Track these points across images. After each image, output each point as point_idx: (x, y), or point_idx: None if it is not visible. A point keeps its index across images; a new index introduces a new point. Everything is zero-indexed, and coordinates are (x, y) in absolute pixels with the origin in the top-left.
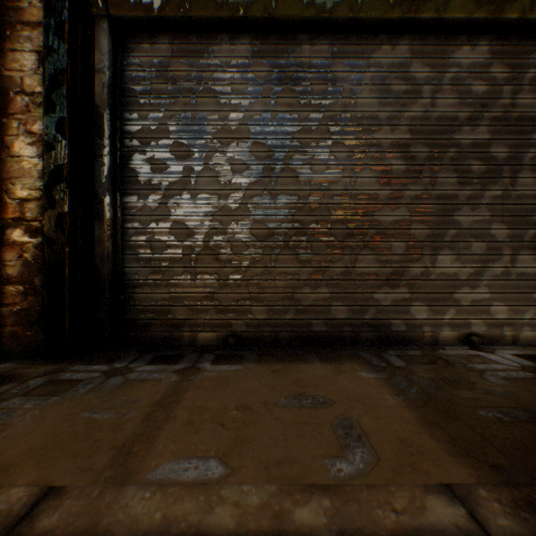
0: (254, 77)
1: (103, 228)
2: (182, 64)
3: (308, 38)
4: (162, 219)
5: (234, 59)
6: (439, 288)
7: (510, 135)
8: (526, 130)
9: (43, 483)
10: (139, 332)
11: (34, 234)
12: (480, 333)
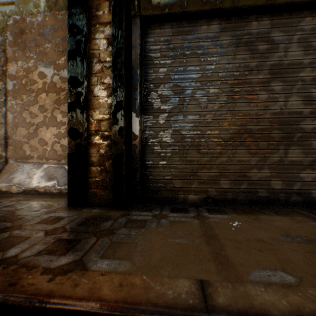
0: (221, 43)
1: (136, 135)
2: (178, 39)
3: (255, 17)
4: (167, 129)
5: (209, 33)
6: None
7: None
8: None
9: (193, 277)
10: (154, 194)
11: (105, 138)
12: None
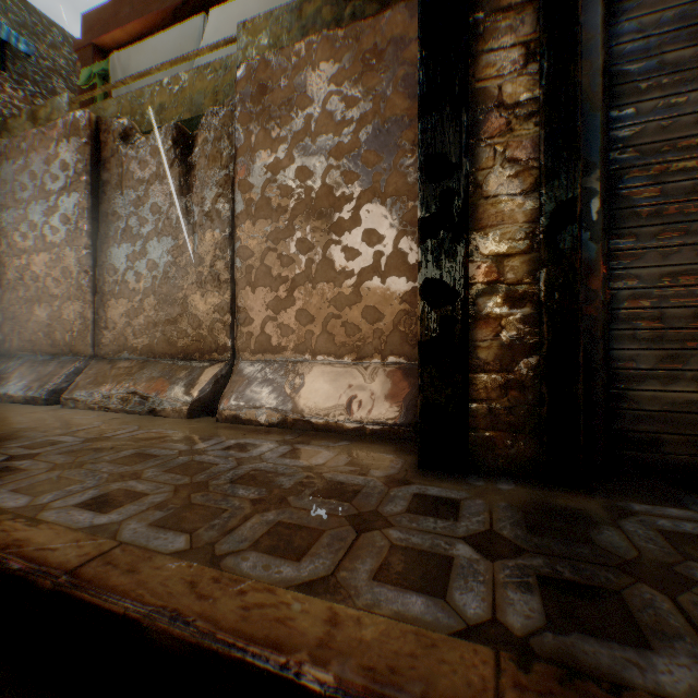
0: None
1: (591, 290)
2: None
3: None
4: (683, 271)
5: None
6: None
7: None
8: None
9: None
10: (639, 452)
11: (516, 302)
12: None
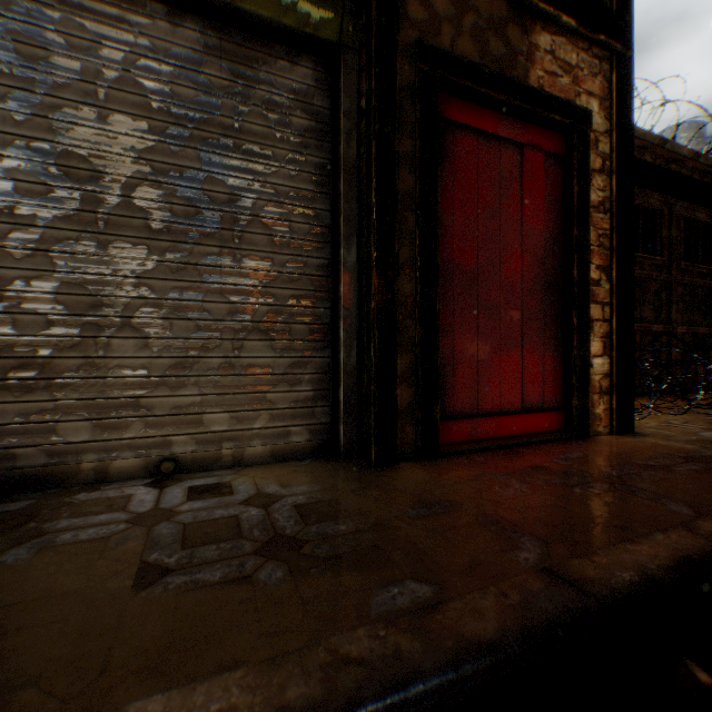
0: None
1: None
2: None
3: None
4: None
5: None
6: (116, 391)
7: (235, 170)
8: (259, 168)
9: None
10: None
11: None
12: (185, 456)
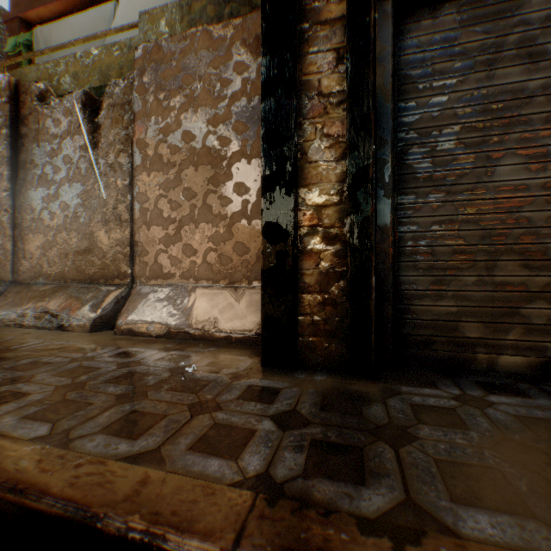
0: None
1: (385, 232)
2: (473, 33)
3: None
4: (447, 220)
5: (549, 10)
6: None
7: None
8: None
9: None
10: (418, 350)
11: (331, 241)
12: None
